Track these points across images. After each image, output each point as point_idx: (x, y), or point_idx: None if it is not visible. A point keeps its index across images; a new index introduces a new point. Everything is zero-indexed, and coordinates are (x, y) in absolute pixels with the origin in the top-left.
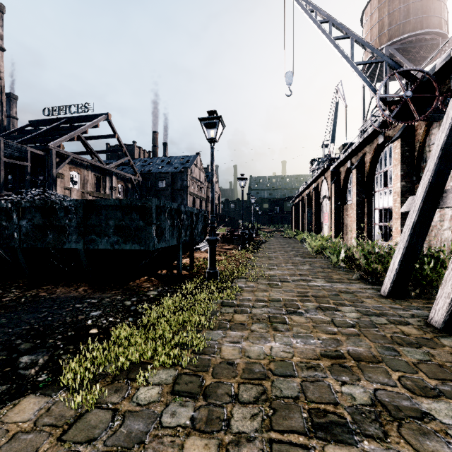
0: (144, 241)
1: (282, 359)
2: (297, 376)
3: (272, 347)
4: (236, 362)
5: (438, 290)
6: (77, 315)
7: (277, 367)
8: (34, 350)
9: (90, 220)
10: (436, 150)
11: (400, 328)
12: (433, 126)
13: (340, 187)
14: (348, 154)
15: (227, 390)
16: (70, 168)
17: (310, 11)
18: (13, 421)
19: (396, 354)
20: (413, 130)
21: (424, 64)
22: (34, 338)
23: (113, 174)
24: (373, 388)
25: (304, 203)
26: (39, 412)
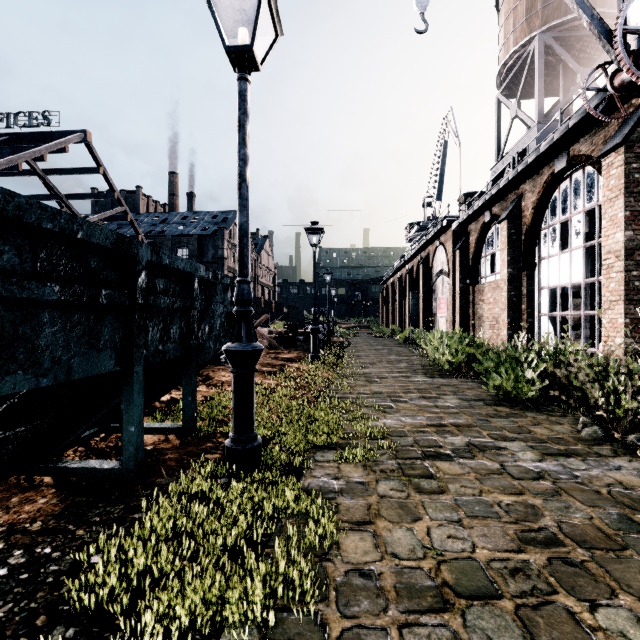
0: None
1: None
2: None
3: None
4: None
5: None
6: None
7: None
8: None
9: None
10: None
11: None
12: None
13: (469, 256)
14: (490, 197)
15: None
16: None
17: None
18: None
19: None
20: None
21: None
22: None
23: None
24: None
25: (402, 284)
26: None
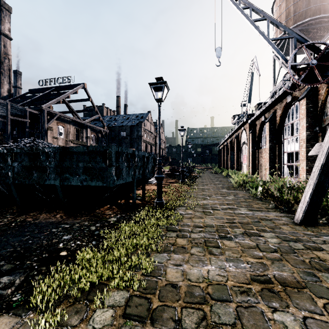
0: (106, 179)
1: (218, 283)
2: (232, 300)
3: (209, 270)
4: (179, 285)
5: None
6: (52, 239)
7: (214, 291)
8: (14, 271)
9: (65, 163)
10: None
11: (316, 254)
12: None
13: (256, 136)
14: (263, 110)
15: (172, 315)
16: (57, 123)
17: (235, 0)
18: None
19: (317, 279)
20: (316, 91)
21: (326, 39)
22: (15, 260)
23: (88, 127)
24: (302, 316)
25: (227, 147)
26: None
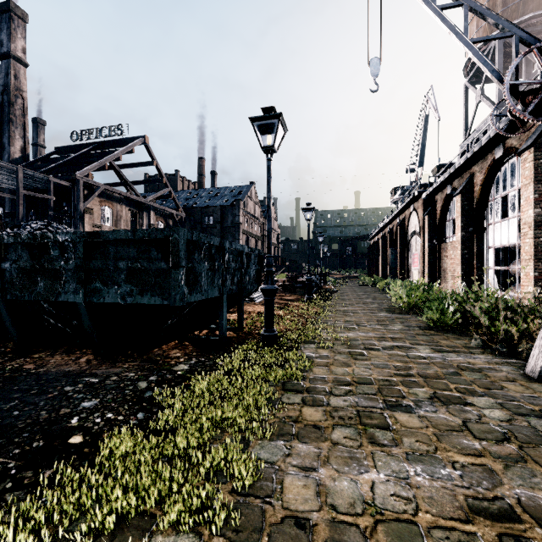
0: (168, 293)
1: (397, 518)
2: None
3: (374, 483)
4: (311, 521)
5: None
6: (59, 407)
7: (391, 540)
8: None
9: (93, 261)
10: None
11: None
12: None
13: (436, 220)
14: (449, 175)
15: None
16: (101, 202)
17: None
18: None
19: None
20: None
21: None
22: None
23: (151, 209)
24: None
25: (384, 241)
26: None
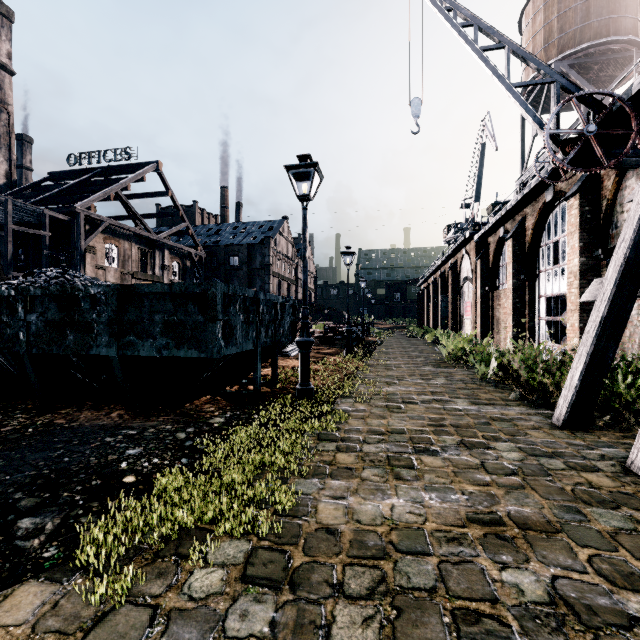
0: (205, 346)
1: (408, 526)
2: (433, 553)
3: (394, 505)
4: (339, 530)
5: (637, 417)
6: (106, 454)
7: (401, 539)
8: (41, 509)
9: (128, 315)
10: (636, 210)
11: (586, 477)
12: (627, 176)
13: (489, 265)
14: (501, 217)
15: (327, 576)
16: (105, 239)
17: (446, 10)
18: (0, 625)
19: (582, 518)
20: (597, 181)
21: (614, 85)
22: (42, 490)
23: (165, 248)
24: (550, 575)
25: (436, 287)
26: (42, 610)
